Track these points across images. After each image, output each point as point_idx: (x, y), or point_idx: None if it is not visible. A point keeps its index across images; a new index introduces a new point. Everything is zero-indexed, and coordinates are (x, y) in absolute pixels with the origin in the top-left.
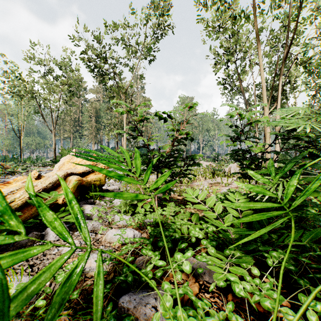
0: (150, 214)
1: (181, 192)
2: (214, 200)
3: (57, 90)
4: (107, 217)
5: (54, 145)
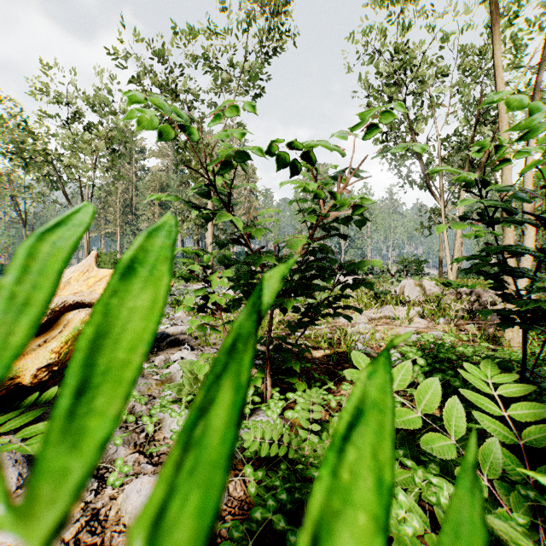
0: (252, 433)
1: (319, 341)
2: (437, 391)
3: (91, 149)
4: (142, 421)
5: (86, 247)
